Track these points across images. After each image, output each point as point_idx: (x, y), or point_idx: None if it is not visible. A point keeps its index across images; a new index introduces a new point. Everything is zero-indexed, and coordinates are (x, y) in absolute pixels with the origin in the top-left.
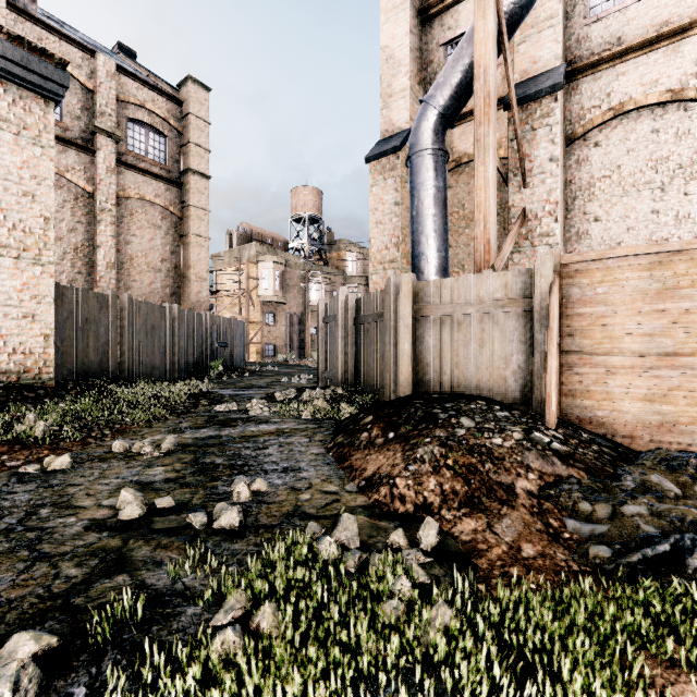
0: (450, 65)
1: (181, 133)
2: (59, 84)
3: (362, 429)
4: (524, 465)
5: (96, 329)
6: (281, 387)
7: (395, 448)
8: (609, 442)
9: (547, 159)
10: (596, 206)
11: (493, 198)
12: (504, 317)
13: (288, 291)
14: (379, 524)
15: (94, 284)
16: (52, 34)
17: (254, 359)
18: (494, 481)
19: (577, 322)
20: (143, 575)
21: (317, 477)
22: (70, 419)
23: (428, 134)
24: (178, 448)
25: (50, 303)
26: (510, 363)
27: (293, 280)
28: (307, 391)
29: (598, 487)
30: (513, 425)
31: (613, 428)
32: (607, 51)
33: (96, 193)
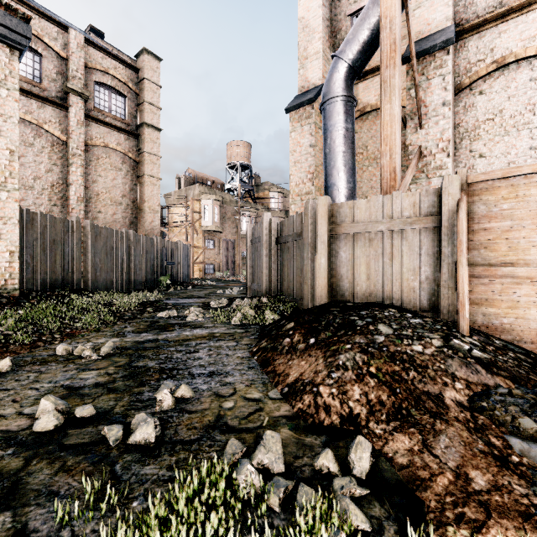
0: (358, 24)
1: (138, 94)
2: (22, 35)
3: (284, 335)
4: (449, 374)
5: (62, 249)
6: (216, 297)
7: (317, 353)
8: (519, 348)
9: (440, 104)
10: (480, 144)
11: (398, 132)
12: (413, 233)
13: (224, 222)
14: (304, 440)
15: (67, 215)
16: (33, 12)
17: (197, 276)
18: (421, 391)
19: (483, 237)
20: (28, 514)
21: (241, 382)
22: (25, 324)
23: (339, 84)
24: (116, 351)
25: (15, 224)
26: (418, 274)
27: (228, 214)
28: (237, 300)
29: (533, 399)
30: (430, 332)
31: (519, 334)
32: (490, 13)
33: (68, 141)
